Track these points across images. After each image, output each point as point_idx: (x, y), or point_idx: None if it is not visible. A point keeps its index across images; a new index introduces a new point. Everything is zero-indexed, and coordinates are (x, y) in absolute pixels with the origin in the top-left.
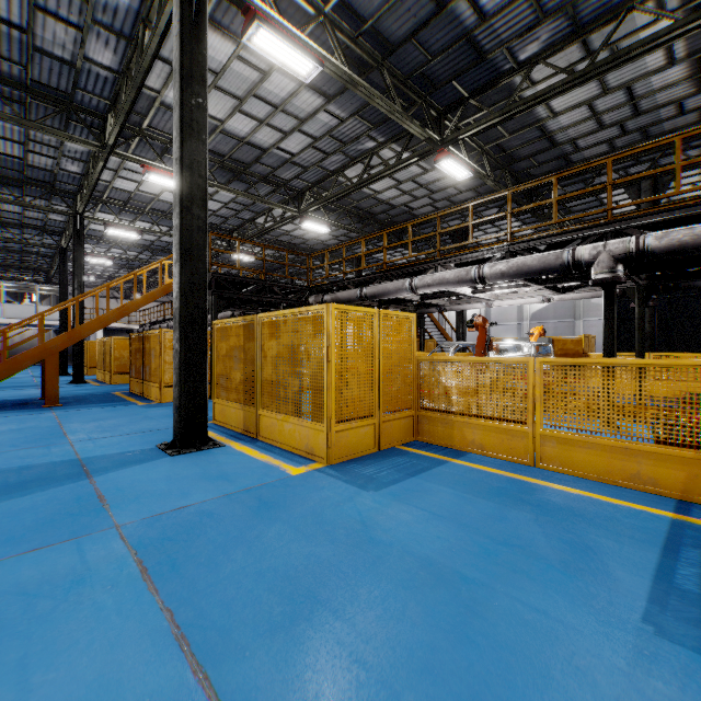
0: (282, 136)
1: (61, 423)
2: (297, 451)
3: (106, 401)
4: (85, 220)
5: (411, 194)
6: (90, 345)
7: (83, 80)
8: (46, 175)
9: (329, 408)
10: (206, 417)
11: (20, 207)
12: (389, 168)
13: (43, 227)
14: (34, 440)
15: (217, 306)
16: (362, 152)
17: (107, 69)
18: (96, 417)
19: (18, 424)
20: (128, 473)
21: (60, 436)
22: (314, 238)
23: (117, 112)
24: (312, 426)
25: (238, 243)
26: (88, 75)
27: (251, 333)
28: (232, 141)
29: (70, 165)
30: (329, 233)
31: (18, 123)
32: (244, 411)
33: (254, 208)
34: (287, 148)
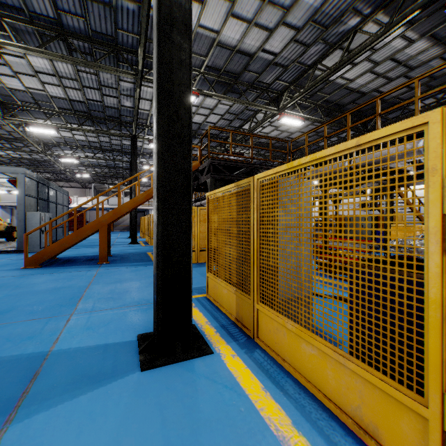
0: (267, 35)
1: (91, 283)
2: (331, 406)
3: (138, 260)
4: (141, 142)
5: (385, 76)
6: (144, 220)
7: (120, 20)
8: (115, 112)
9: (442, 365)
10: (189, 311)
11: (108, 138)
12: (376, 37)
13: (121, 150)
14: (50, 306)
15: (214, 186)
16: (342, 35)
17: (132, 1)
18: (119, 278)
19: (64, 281)
20: (59, 423)
21: (74, 302)
22: (287, 136)
23: (140, 36)
24: (378, 384)
25: (230, 134)
26: (121, 13)
27: (245, 201)
28: (226, 53)
29: (126, 102)
30: (299, 131)
31: (84, 64)
32: (237, 296)
33: (242, 116)
34: (271, 48)
